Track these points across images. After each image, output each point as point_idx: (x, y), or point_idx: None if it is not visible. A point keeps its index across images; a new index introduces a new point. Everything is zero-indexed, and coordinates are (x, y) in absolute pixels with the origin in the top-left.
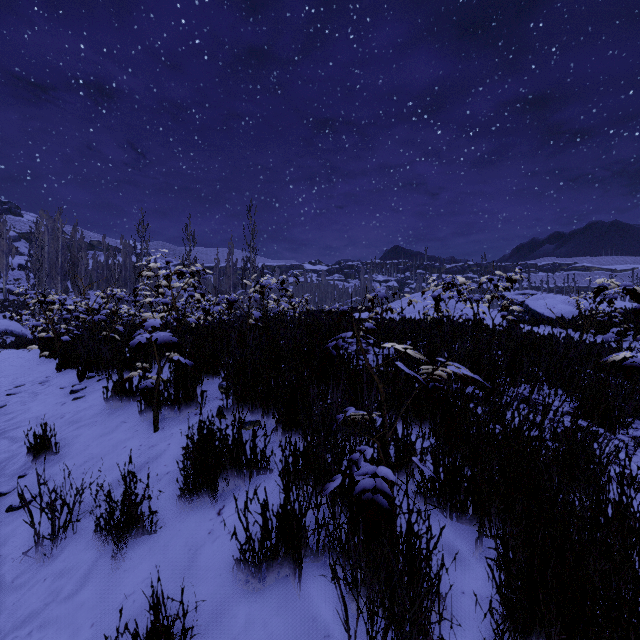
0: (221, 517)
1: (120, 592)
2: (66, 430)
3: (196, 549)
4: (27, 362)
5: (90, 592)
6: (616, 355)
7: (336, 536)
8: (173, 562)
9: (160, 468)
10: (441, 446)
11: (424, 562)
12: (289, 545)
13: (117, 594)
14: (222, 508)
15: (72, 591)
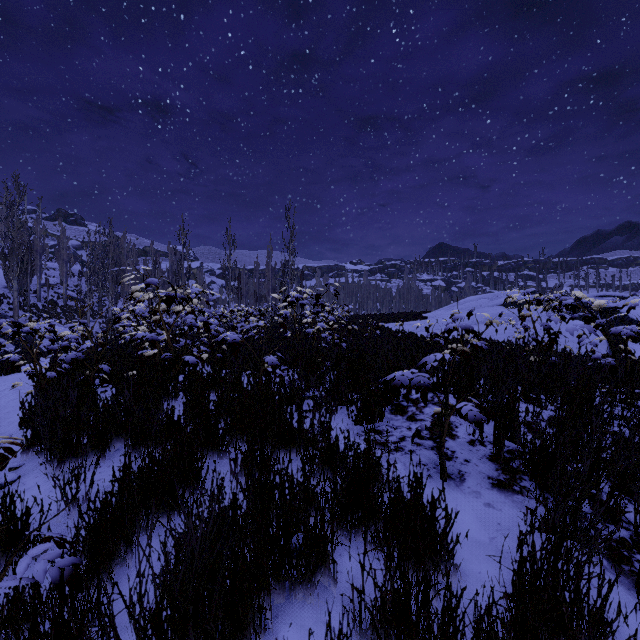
0: None
1: None
2: None
3: None
4: (15, 400)
5: None
6: None
7: None
8: None
9: None
10: None
11: None
12: None
13: None
14: None
15: None
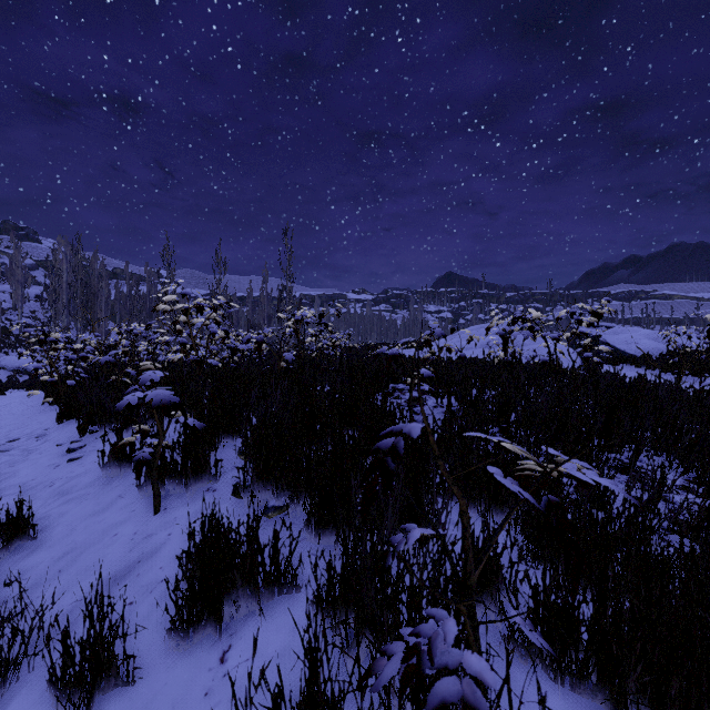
0: (224, 667)
1: None
2: (52, 504)
3: None
4: (28, 409)
5: None
6: None
7: None
8: None
9: (154, 572)
10: (531, 549)
11: None
12: None
13: None
14: (227, 650)
15: None
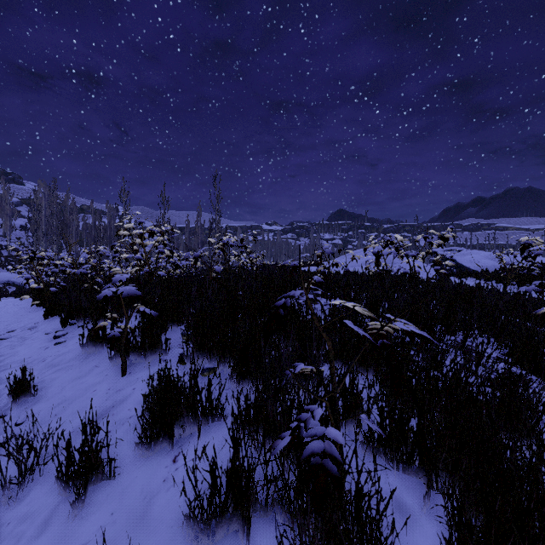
0: (176, 464)
1: (76, 541)
2: (45, 373)
3: (150, 497)
4: (20, 310)
5: (48, 539)
6: (540, 305)
7: (285, 492)
8: (128, 510)
9: (124, 412)
10: (385, 393)
11: (378, 544)
12: (238, 501)
13: (73, 543)
14: (177, 455)
15: (32, 537)
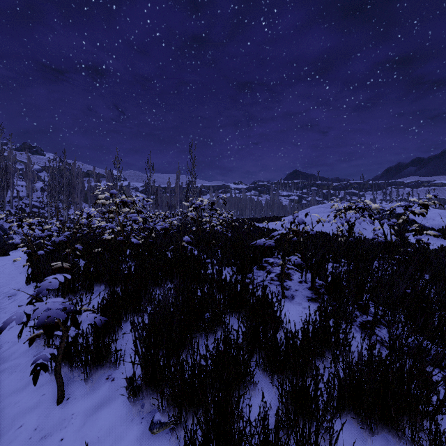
0: None
1: None
2: None
3: None
4: (14, 270)
5: None
6: None
7: None
8: None
9: None
10: None
11: None
12: None
13: None
14: None
15: None
